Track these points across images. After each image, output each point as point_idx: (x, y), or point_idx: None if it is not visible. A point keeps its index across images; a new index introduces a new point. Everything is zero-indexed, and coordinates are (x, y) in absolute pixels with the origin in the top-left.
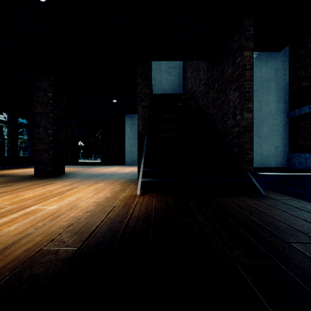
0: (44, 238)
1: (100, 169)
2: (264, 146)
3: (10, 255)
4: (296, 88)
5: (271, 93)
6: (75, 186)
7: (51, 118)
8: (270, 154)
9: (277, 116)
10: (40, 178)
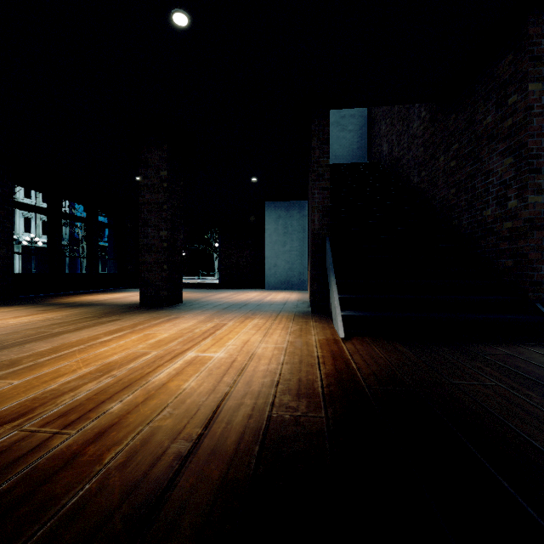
0: (257, 400)
1: (231, 295)
2: None
3: (234, 423)
4: None
5: None
6: (219, 322)
7: (165, 211)
8: None
9: None
10: (151, 308)
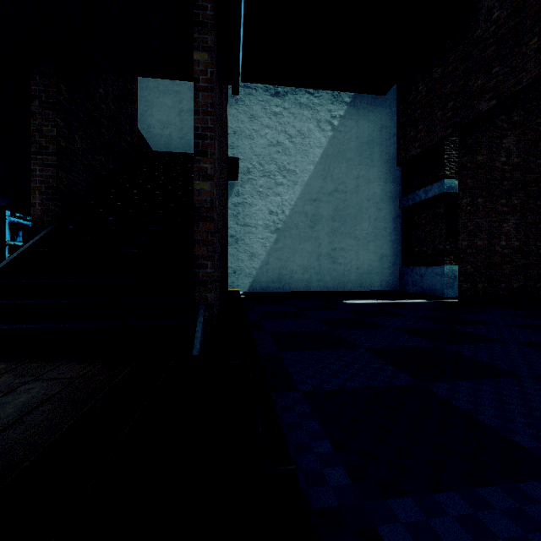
0: None
1: None
2: (363, 255)
3: None
4: (404, 158)
5: (375, 165)
6: None
7: None
8: (373, 269)
9: (383, 205)
10: None
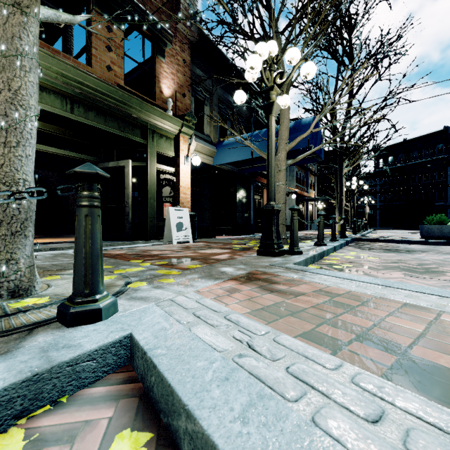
0: None
1: None
2: None
3: None
4: None
5: None
6: None
7: None
8: None
9: None
10: None
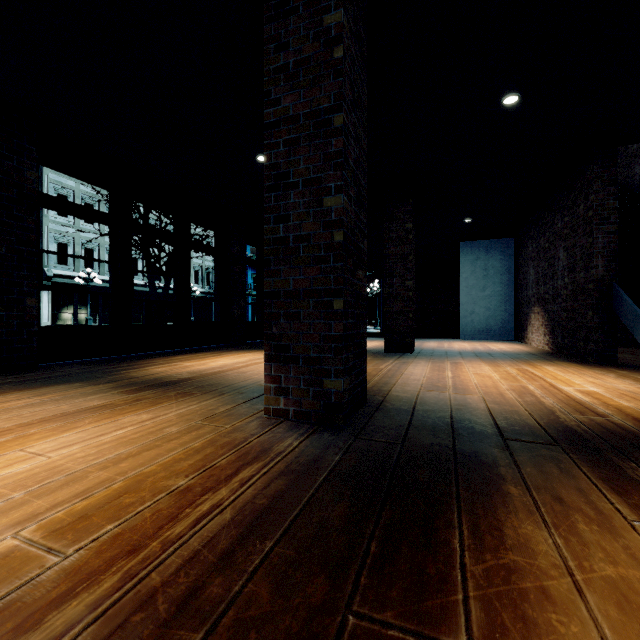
0: None
1: (441, 344)
2: None
3: None
4: None
5: None
6: (513, 367)
7: (411, 262)
8: None
9: None
10: (401, 354)
